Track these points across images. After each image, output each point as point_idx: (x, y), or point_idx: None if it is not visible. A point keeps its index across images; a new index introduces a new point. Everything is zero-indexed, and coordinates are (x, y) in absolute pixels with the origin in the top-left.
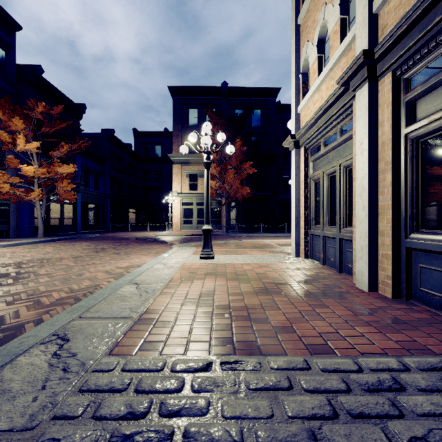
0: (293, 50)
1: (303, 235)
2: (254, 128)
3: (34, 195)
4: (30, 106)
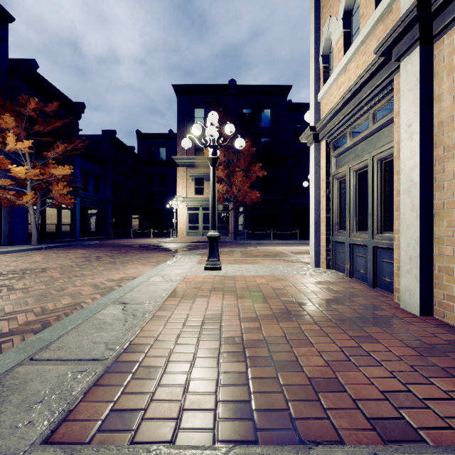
0: (311, 29)
1: (324, 242)
2: (263, 128)
3: (26, 198)
4: (21, 102)
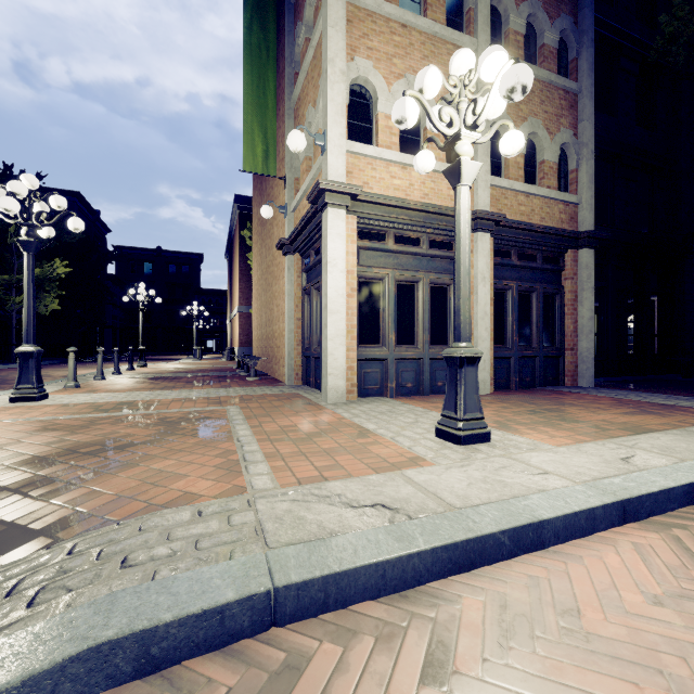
0: (336, 22)
1: (354, 361)
2: None
3: None
4: None
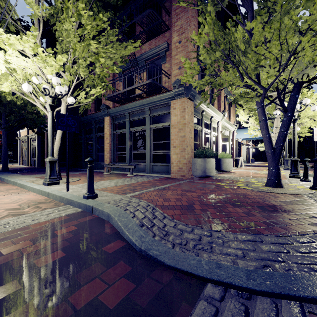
0: None
1: (21, 160)
2: None
3: None
4: None
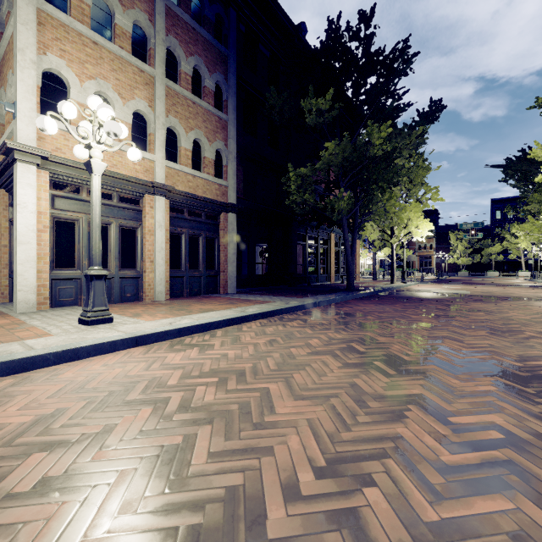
0: (26, 22)
1: (47, 280)
2: None
3: None
4: None
